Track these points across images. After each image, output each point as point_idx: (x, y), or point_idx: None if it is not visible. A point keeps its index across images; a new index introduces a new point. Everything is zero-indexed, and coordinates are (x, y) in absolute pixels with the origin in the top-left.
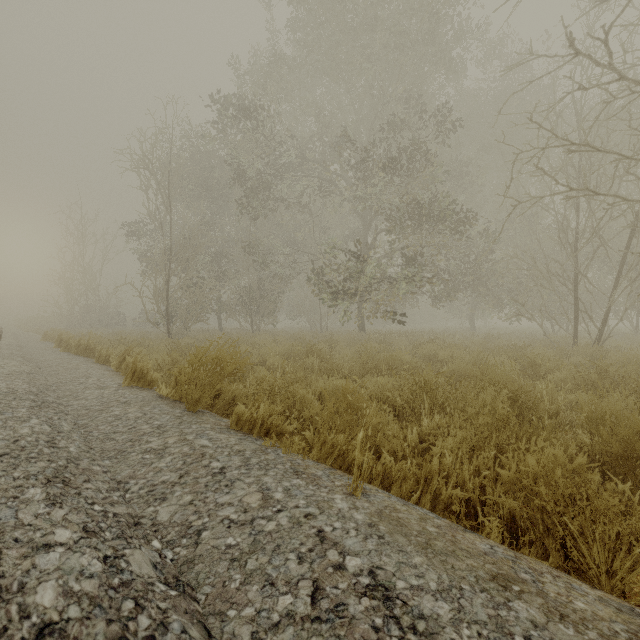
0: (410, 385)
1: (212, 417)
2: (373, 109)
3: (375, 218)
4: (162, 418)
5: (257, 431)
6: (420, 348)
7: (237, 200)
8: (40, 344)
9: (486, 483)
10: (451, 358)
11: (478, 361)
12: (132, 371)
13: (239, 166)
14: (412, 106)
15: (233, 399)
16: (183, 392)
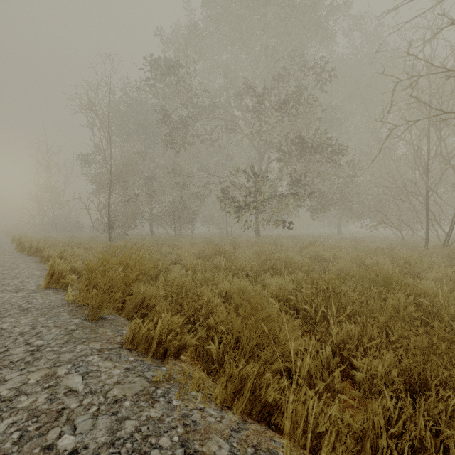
0: (313, 289)
1: (111, 328)
2: (266, 67)
3: (267, 150)
4: (49, 334)
5: (151, 354)
6: (307, 249)
7: (163, 136)
8: (6, 246)
9: (449, 443)
10: (333, 258)
11: (358, 261)
12: (50, 274)
13: (164, 109)
14: (297, 63)
15: (143, 301)
16: (81, 301)
